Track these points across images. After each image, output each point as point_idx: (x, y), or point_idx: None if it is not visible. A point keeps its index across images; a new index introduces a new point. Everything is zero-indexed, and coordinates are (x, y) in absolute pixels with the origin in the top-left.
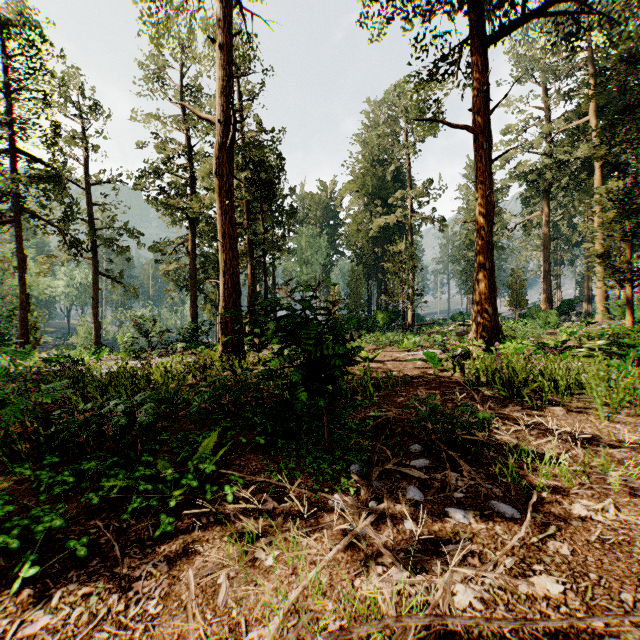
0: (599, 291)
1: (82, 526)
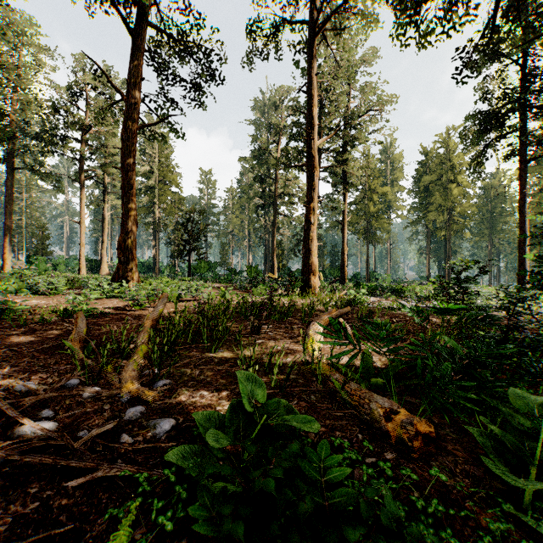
0: None
1: None
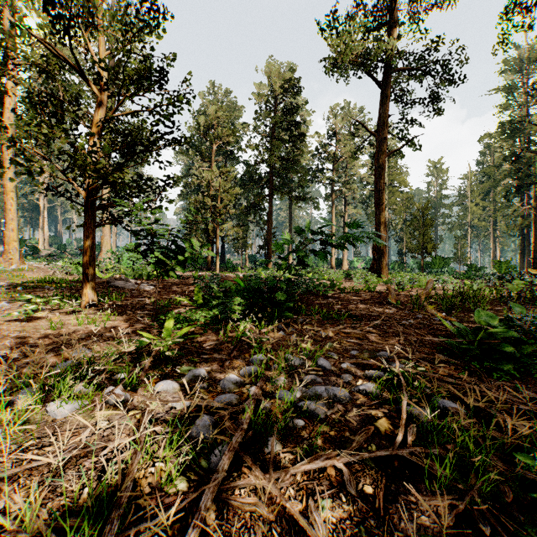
0: (18, 226)
1: None
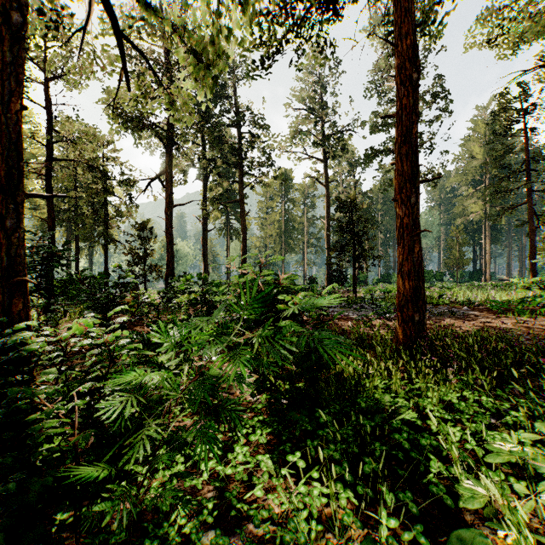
0: None
1: None
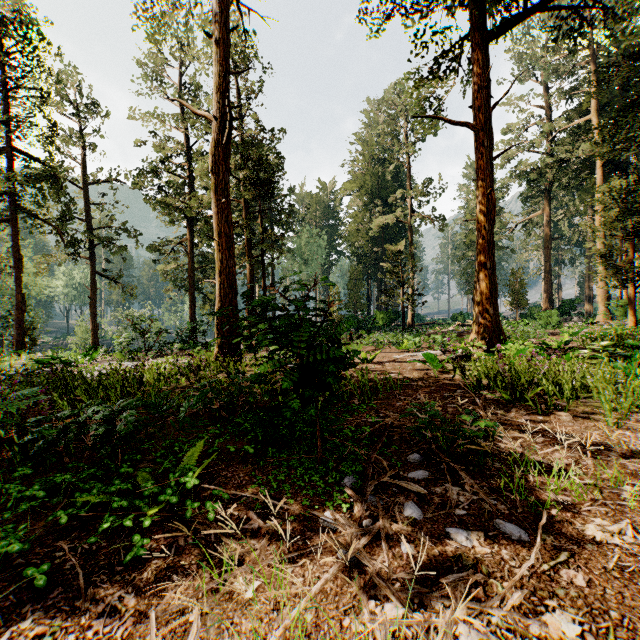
0: (600, 291)
1: (48, 548)
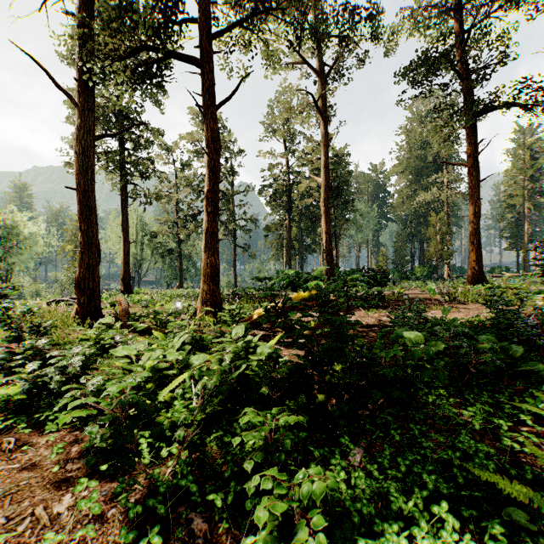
0: None
1: None
